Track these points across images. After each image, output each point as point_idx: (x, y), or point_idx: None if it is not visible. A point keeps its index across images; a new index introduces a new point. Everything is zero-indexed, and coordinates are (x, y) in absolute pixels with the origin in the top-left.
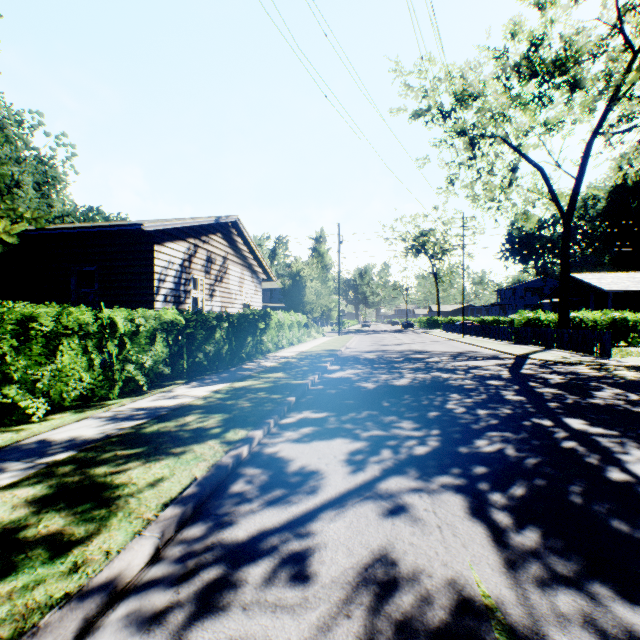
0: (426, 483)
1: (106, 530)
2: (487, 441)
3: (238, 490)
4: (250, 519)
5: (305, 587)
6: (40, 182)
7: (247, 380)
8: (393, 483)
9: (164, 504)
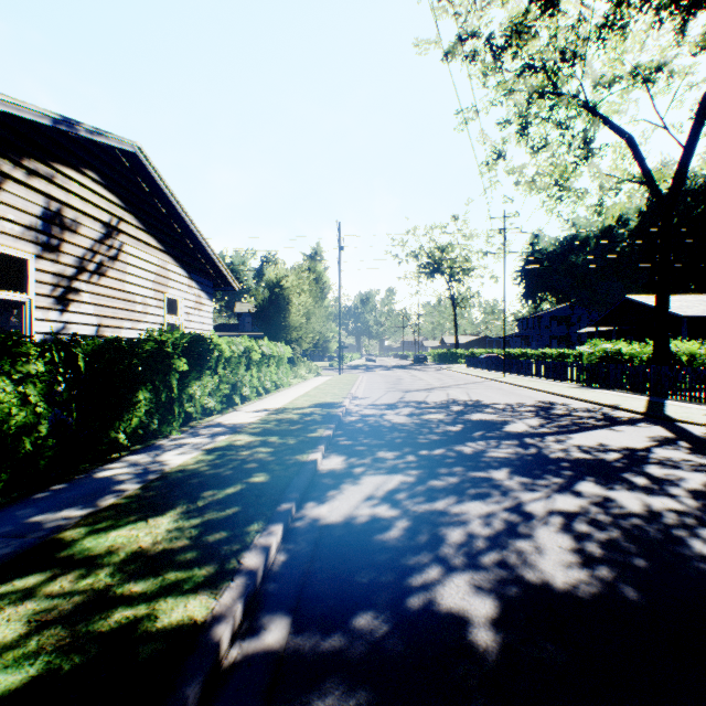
0: None
1: None
2: None
3: None
4: None
5: None
6: None
7: None
8: None
9: None
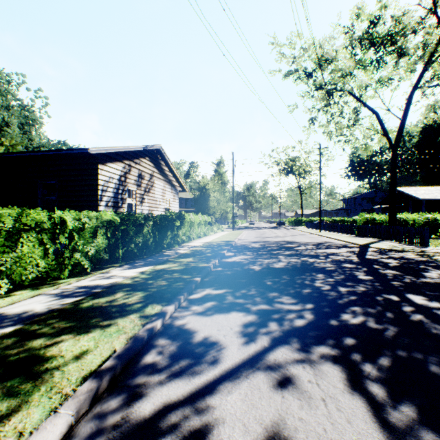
0: (307, 354)
1: (26, 407)
2: (351, 314)
3: (150, 361)
4: (158, 391)
5: None
6: (23, 123)
7: (166, 264)
8: (280, 354)
9: (83, 378)
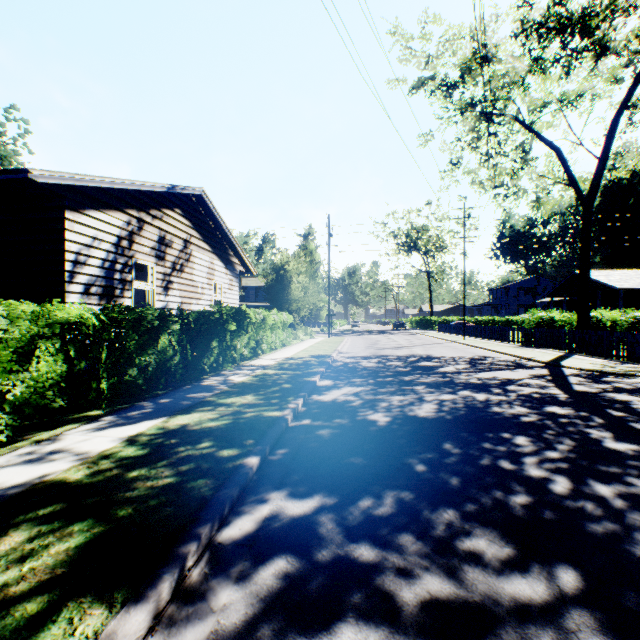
0: None
1: None
2: None
3: None
4: None
5: None
6: None
7: (195, 411)
8: None
9: None
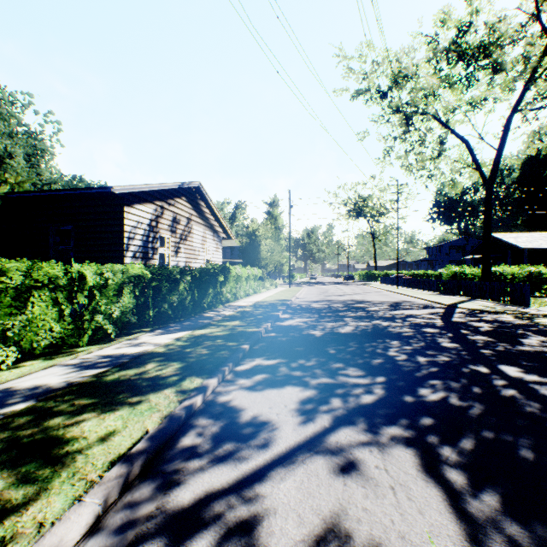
0: (375, 436)
1: (45, 495)
2: (430, 389)
3: (189, 443)
4: (198, 478)
5: None
6: (30, 154)
7: (207, 328)
8: (343, 435)
9: (111, 462)
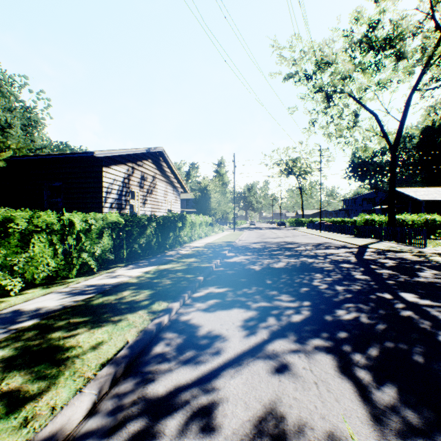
0: (303, 345)
1: (54, 387)
2: (345, 311)
3: (160, 351)
4: (168, 376)
5: (211, 439)
6: (26, 124)
7: (169, 264)
8: (278, 345)
9: (102, 364)
